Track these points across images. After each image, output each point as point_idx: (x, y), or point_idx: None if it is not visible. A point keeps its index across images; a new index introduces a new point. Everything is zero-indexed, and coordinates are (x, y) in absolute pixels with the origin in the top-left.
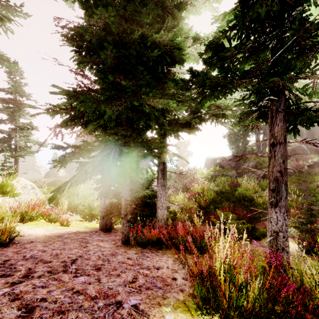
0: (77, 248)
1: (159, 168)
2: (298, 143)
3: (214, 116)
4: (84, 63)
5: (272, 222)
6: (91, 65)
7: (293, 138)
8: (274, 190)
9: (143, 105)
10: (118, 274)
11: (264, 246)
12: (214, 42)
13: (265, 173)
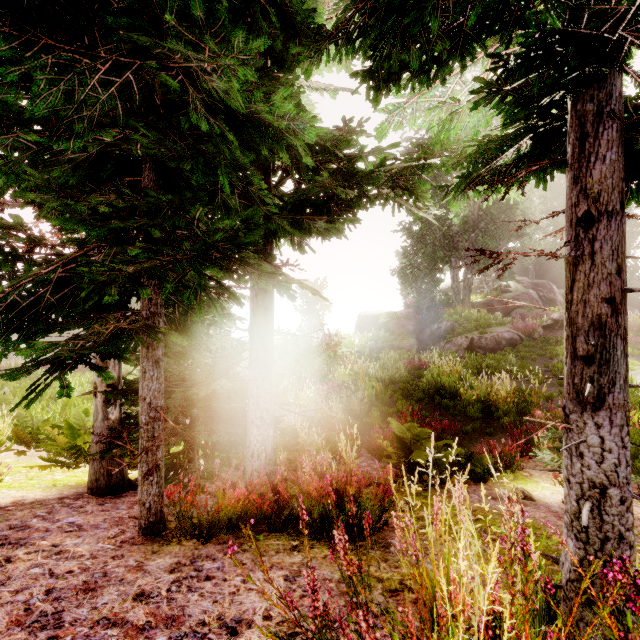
0: None
1: (255, 323)
2: (522, 286)
3: (390, 188)
4: None
5: (585, 456)
6: None
7: (515, 278)
8: (593, 357)
9: (190, 104)
10: None
11: (497, 498)
12: None
13: (471, 342)
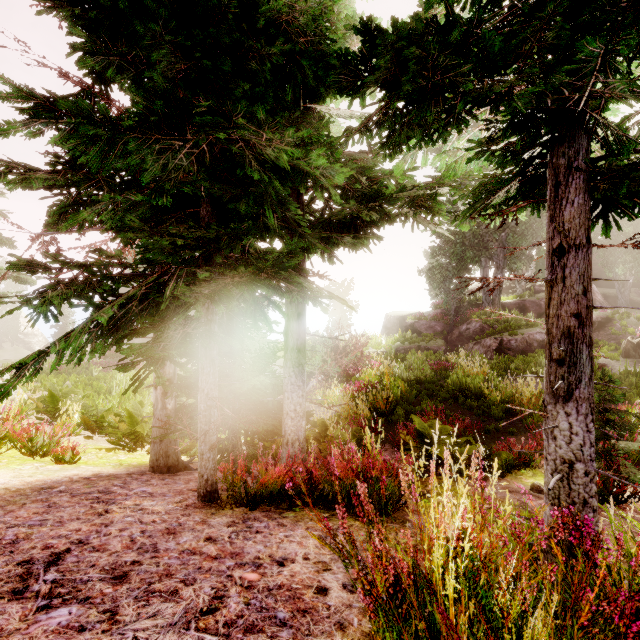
0: (78, 519)
1: (289, 327)
2: None
3: (409, 208)
4: (97, 54)
5: (558, 438)
6: (119, 67)
7: None
8: (564, 360)
9: (247, 162)
10: (173, 589)
11: (513, 491)
12: (416, 17)
13: (500, 343)
